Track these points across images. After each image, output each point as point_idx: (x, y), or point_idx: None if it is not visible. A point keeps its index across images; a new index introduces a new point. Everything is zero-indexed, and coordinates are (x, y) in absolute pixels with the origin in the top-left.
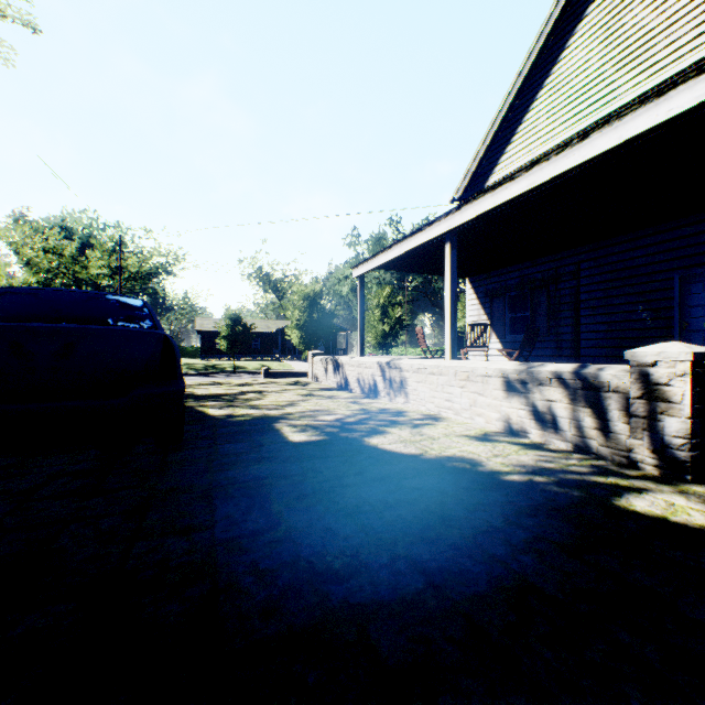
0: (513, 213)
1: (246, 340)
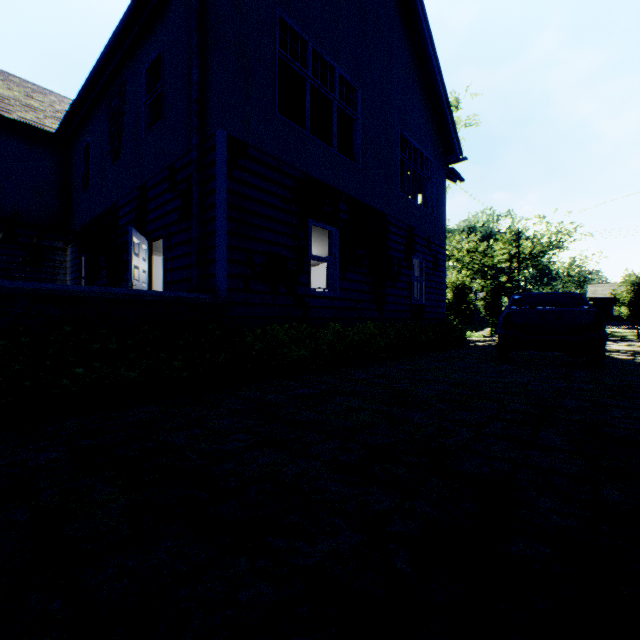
0: None
1: None
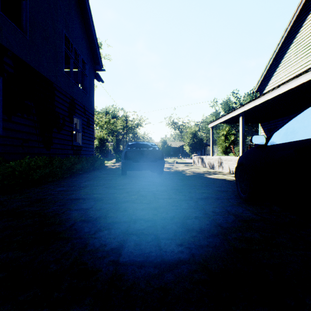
0: (267, 104)
1: (168, 150)
